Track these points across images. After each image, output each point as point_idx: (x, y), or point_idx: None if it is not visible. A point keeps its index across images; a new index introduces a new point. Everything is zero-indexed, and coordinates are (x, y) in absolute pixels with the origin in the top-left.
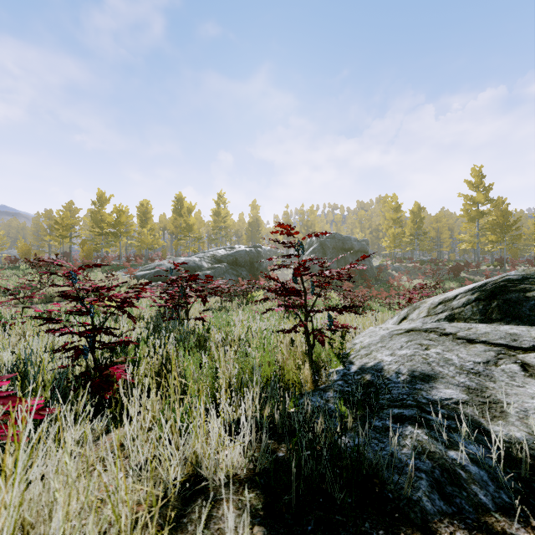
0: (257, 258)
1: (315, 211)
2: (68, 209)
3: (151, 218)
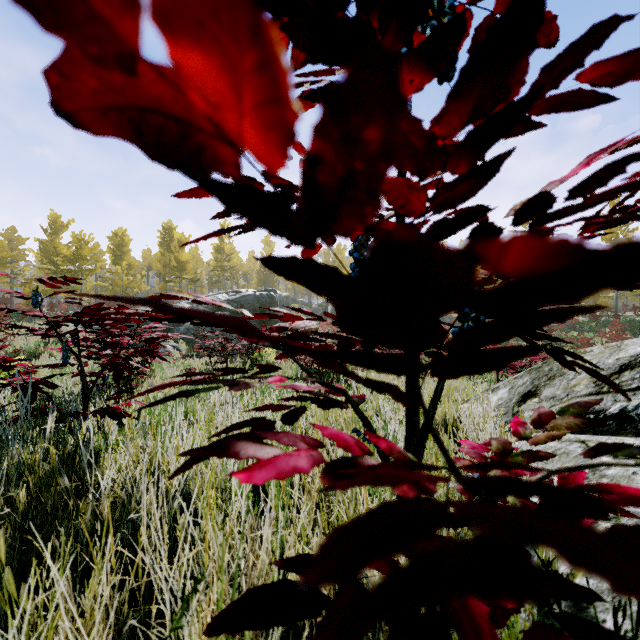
0: (270, 305)
1: (343, 251)
2: (7, 238)
3: (129, 253)
